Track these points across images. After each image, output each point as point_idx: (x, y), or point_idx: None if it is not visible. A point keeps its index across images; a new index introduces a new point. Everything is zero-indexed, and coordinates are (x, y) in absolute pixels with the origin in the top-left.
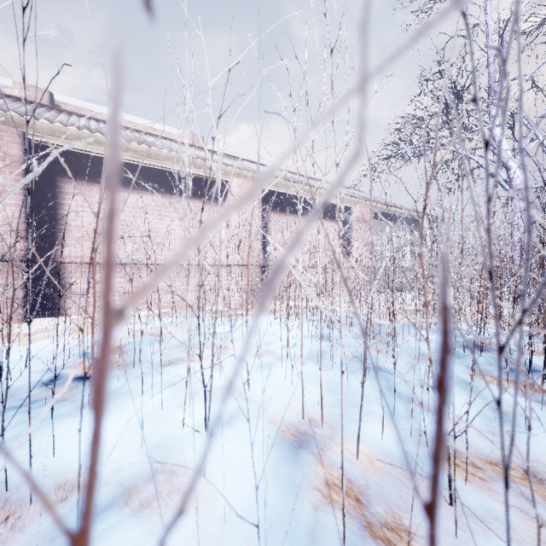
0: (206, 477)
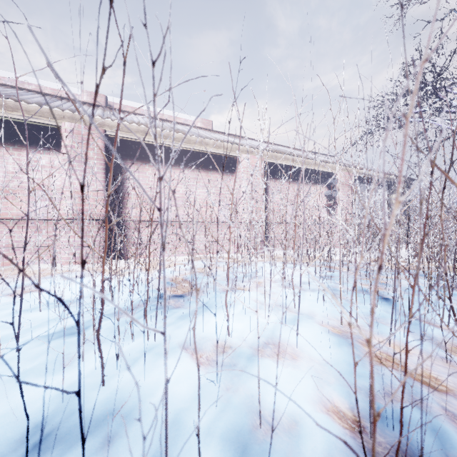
0: (298, 347)
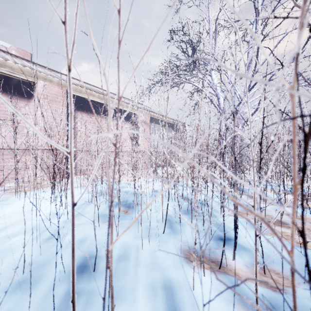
0: None
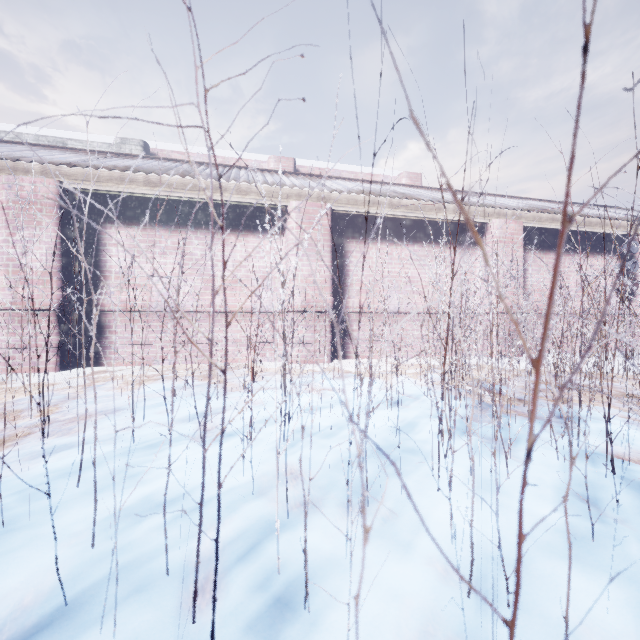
0: None
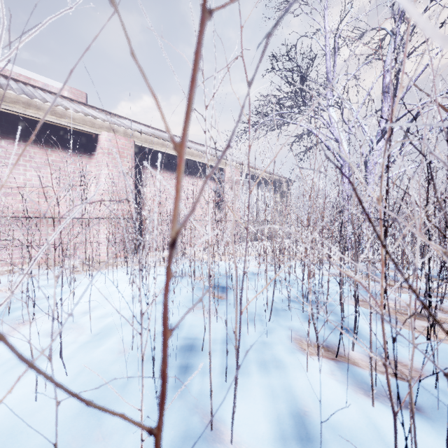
0: None
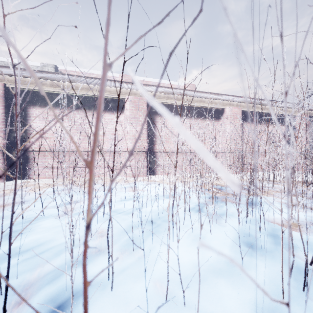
0: None
